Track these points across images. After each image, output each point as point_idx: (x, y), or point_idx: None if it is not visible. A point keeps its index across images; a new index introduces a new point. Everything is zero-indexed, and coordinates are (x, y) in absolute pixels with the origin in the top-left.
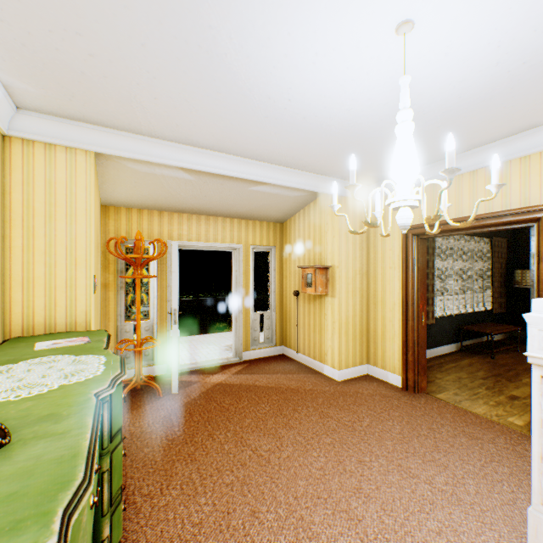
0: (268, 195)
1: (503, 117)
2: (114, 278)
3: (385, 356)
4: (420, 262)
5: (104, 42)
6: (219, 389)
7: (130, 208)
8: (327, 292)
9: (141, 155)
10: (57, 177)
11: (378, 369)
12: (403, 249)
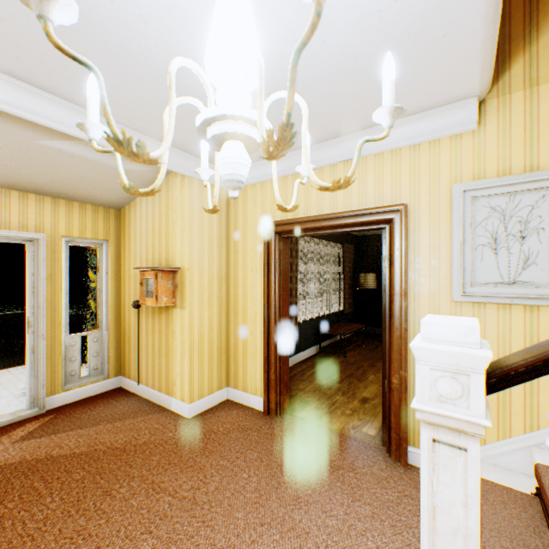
0: (82, 161)
1: (365, 96)
2: None
3: (247, 376)
4: (283, 265)
5: None
6: None
7: None
8: (176, 302)
9: None
10: None
11: (240, 392)
12: (265, 248)
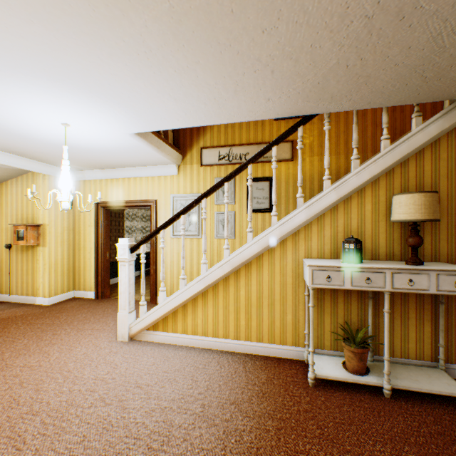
0: None
1: (133, 160)
2: None
3: (86, 282)
4: (107, 223)
5: None
6: None
7: None
8: (40, 243)
9: None
10: None
11: (82, 291)
12: (96, 214)
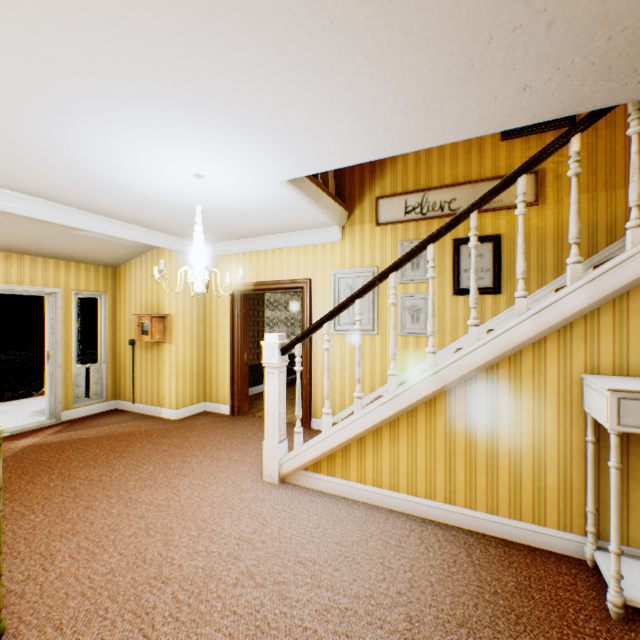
0: (98, 240)
1: (279, 223)
2: None
3: (219, 392)
4: (244, 312)
5: None
6: (33, 449)
7: None
8: (166, 339)
9: None
10: None
11: (214, 404)
12: (231, 301)
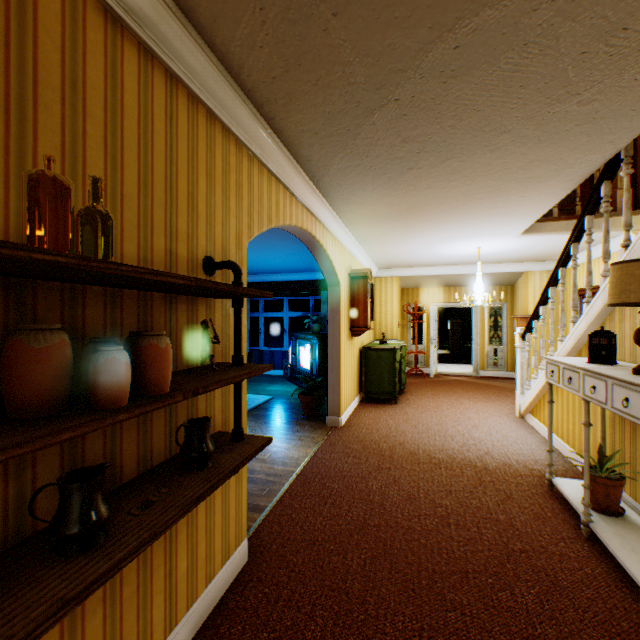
0: (486, 274)
1: None
2: (406, 323)
3: None
4: None
5: (401, 260)
6: (454, 380)
7: (413, 288)
8: None
9: (414, 274)
10: (387, 288)
11: None
12: None
